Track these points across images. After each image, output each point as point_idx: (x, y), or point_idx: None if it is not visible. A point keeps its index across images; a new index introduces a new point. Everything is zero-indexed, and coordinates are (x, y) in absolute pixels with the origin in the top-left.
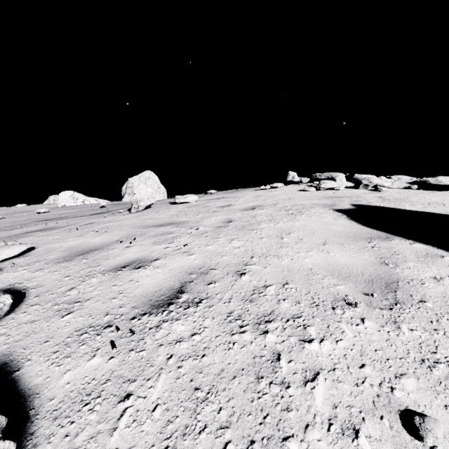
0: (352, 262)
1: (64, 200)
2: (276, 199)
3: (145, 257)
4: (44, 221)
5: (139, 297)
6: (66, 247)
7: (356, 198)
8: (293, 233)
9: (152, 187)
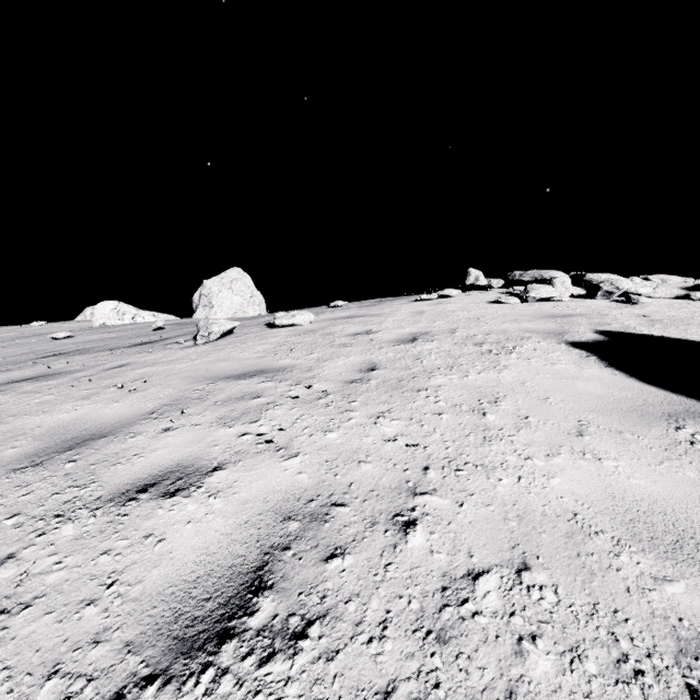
0: (666, 490)
1: (103, 315)
2: (452, 320)
3: (195, 459)
4: (52, 357)
5: (153, 603)
6: (50, 426)
7: (599, 317)
8: (504, 402)
9: (242, 295)
